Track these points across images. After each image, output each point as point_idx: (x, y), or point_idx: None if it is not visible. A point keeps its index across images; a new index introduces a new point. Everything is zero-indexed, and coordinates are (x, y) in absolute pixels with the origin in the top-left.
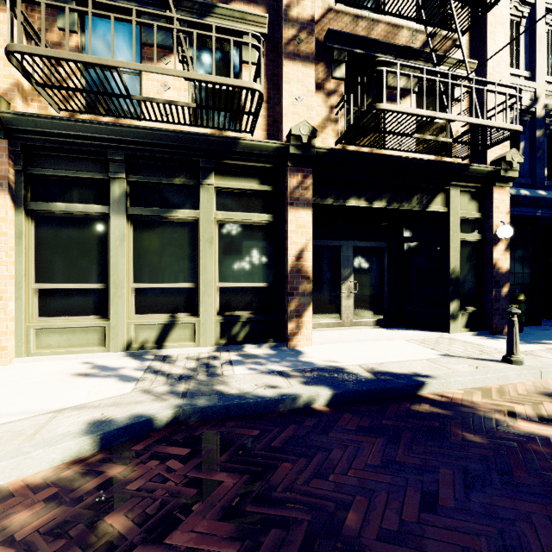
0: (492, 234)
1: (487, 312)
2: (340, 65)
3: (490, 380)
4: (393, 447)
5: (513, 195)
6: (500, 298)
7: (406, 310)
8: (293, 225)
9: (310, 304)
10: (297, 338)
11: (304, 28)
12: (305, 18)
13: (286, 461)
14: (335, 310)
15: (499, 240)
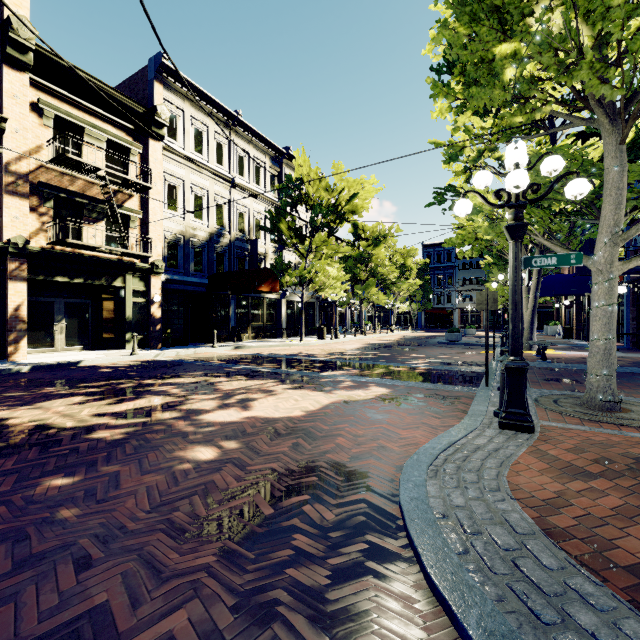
0: (151, 299)
1: (150, 338)
2: (50, 200)
3: (115, 360)
4: (52, 372)
5: (169, 279)
6: (156, 331)
7: (104, 339)
8: (13, 291)
9: (26, 336)
10: (15, 356)
11: (21, 178)
12: (22, 172)
13: (6, 377)
14: (50, 341)
15: (155, 302)
